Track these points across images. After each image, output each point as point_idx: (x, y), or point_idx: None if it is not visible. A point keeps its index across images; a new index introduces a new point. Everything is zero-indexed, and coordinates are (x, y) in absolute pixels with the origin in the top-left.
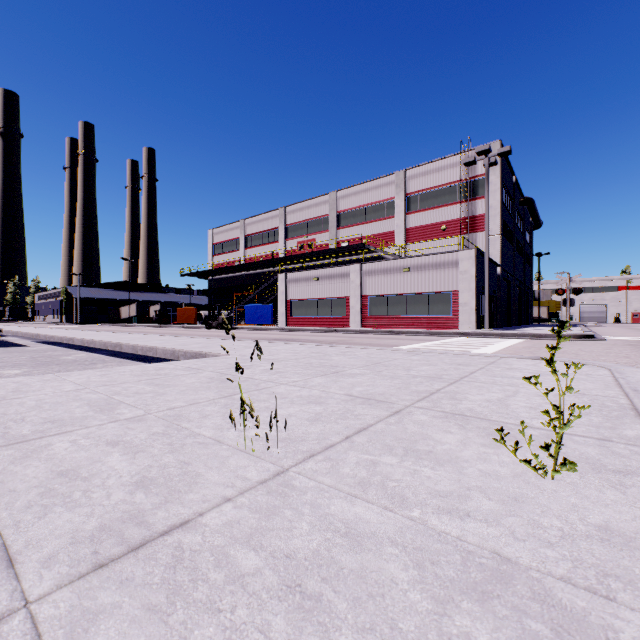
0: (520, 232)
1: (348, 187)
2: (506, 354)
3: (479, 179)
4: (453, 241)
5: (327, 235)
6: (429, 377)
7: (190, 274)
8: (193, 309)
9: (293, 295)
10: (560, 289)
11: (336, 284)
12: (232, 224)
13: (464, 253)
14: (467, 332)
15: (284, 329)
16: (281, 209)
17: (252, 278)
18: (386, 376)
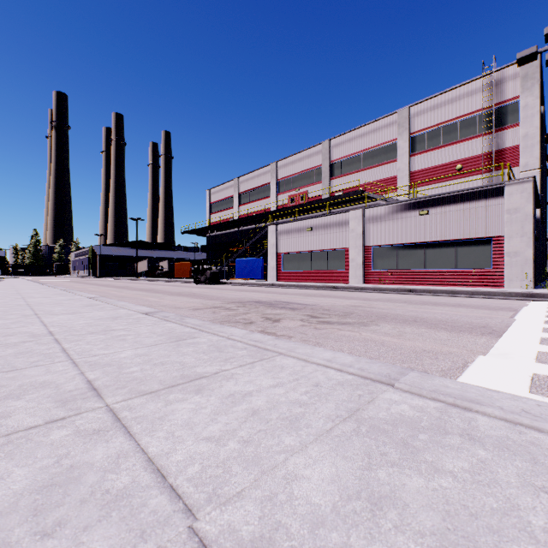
0: None
1: (342, 134)
2: None
3: (508, 104)
4: (471, 182)
5: (319, 186)
6: None
7: (189, 231)
8: (188, 264)
9: (284, 248)
10: None
11: (332, 234)
12: (227, 183)
13: (513, 185)
14: (540, 293)
15: (274, 285)
16: (273, 164)
17: (245, 234)
18: None
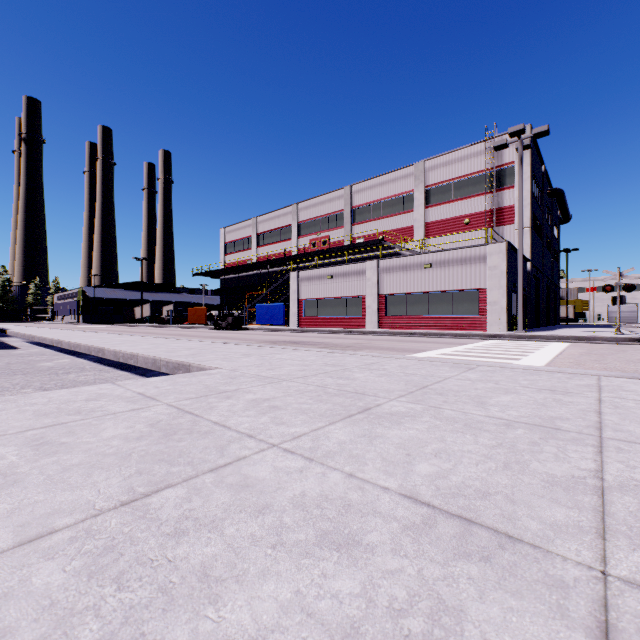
0: (548, 226)
1: (363, 181)
2: (569, 364)
3: (506, 168)
4: (477, 235)
5: (341, 232)
6: (535, 426)
7: (202, 274)
8: (204, 309)
9: (306, 294)
10: (608, 285)
11: (351, 282)
12: (244, 222)
13: (493, 247)
14: (499, 334)
15: (296, 330)
16: (293, 206)
17: (264, 277)
18: (456, 422)
